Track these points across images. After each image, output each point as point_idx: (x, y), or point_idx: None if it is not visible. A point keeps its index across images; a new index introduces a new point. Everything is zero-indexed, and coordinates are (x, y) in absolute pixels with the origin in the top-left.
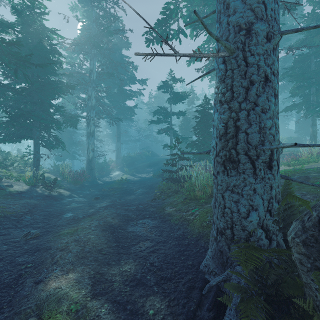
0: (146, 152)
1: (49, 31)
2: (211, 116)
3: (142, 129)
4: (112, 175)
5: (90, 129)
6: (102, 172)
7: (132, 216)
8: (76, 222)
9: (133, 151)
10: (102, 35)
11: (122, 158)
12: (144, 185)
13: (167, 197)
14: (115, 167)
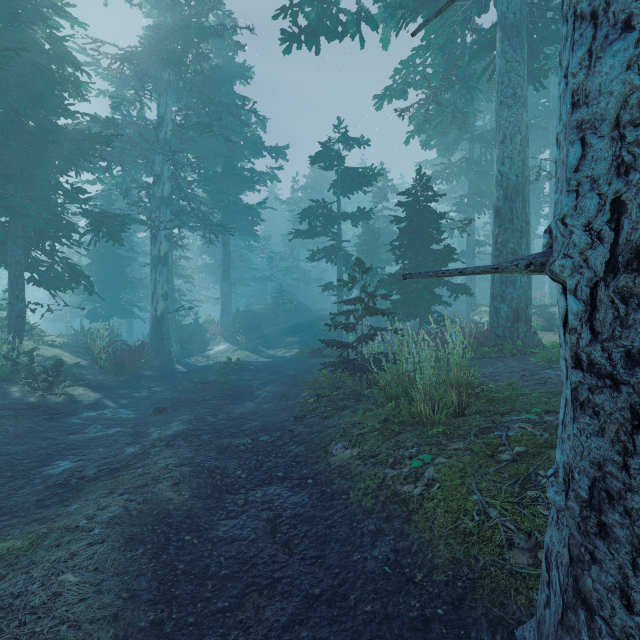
0: (286, 302)
1: (50, 8)
2: (434, 215)
3: (278, 256)
4: (212, 352)
5: (159, 250)
6: (190, 345)
7: (235, 475)
8: (65, 499)
9: (258, 302)
10: (184, 37)
11: (235, 315)
12: (278, 375)
13: (335, 411)
14: (219, 334)
